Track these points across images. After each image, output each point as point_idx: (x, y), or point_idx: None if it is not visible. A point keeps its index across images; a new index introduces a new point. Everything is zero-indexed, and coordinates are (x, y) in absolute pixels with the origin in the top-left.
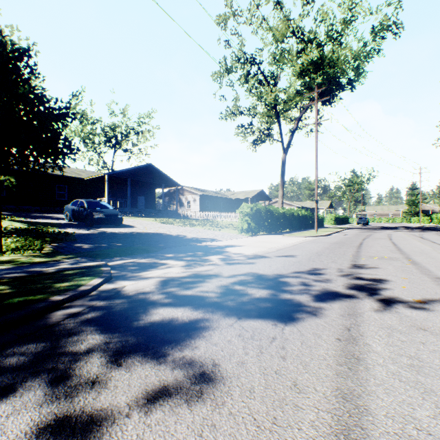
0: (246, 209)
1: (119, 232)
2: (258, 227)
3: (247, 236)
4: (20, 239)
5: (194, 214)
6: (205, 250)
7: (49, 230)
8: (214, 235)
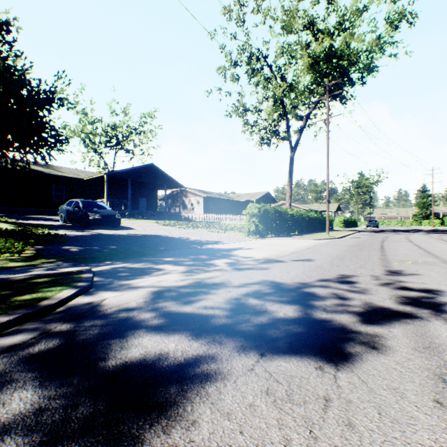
0: (253, 209)
1: (116, 233)
2: (266, 229)
3: (255, 238)
4: None
5: (198, 217)
6: (210, 253)
7: (37, 232)
8: (219, 237)
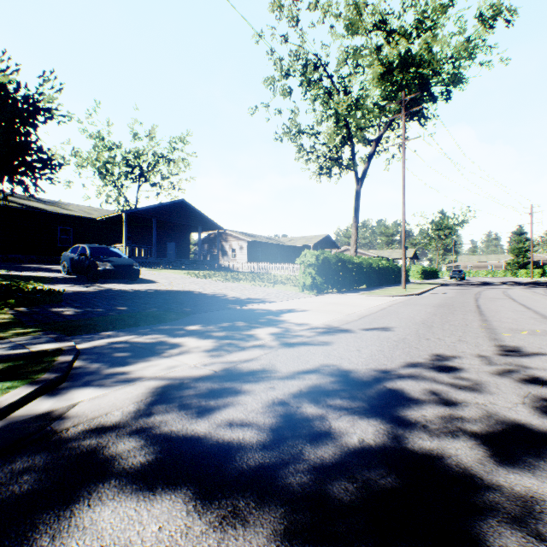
0: (309, 257)
1: (132, 289)
2: (325, 282)
3: (311, 294)
4: None
5: (241, 266)
6: (250, 318)
7: (27, 287)
8: (266, 294)
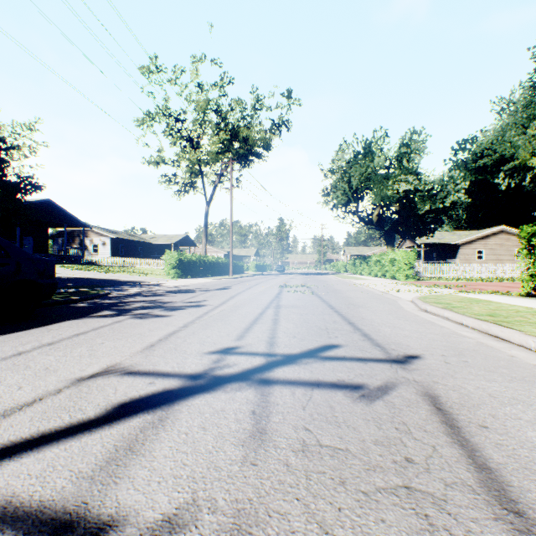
0: (172, 257)
1: None
2: (182, 272)
3: (173, 279)
4: None
5: (106, 261)
6: (147, 285)
7: None
8: (144, 279)
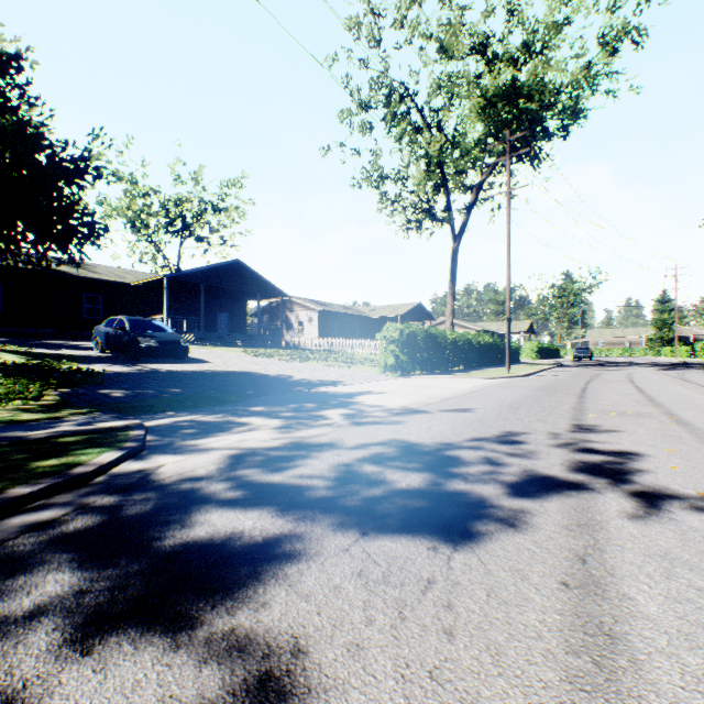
0: (392, 332)
1: (182, 369)
2: (412, 362)
3: (394, 376)
4: (5, 381)
5: (310, 342)
6: (321, 400)
7: (61, 367)
8: (340, 375)
